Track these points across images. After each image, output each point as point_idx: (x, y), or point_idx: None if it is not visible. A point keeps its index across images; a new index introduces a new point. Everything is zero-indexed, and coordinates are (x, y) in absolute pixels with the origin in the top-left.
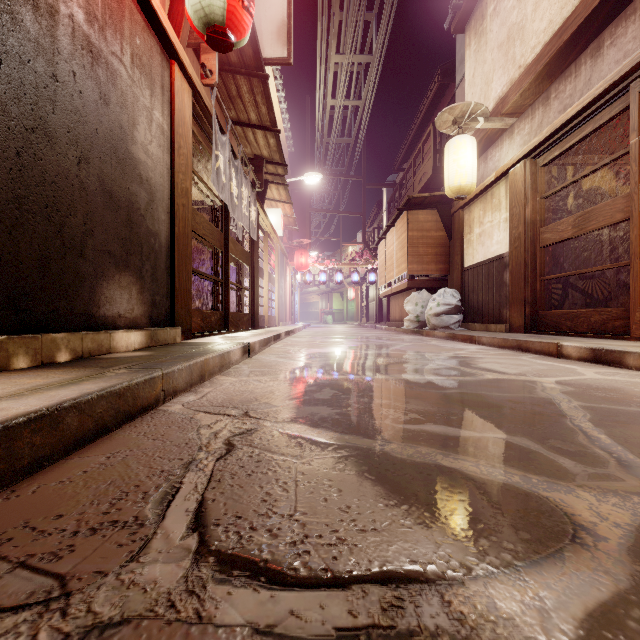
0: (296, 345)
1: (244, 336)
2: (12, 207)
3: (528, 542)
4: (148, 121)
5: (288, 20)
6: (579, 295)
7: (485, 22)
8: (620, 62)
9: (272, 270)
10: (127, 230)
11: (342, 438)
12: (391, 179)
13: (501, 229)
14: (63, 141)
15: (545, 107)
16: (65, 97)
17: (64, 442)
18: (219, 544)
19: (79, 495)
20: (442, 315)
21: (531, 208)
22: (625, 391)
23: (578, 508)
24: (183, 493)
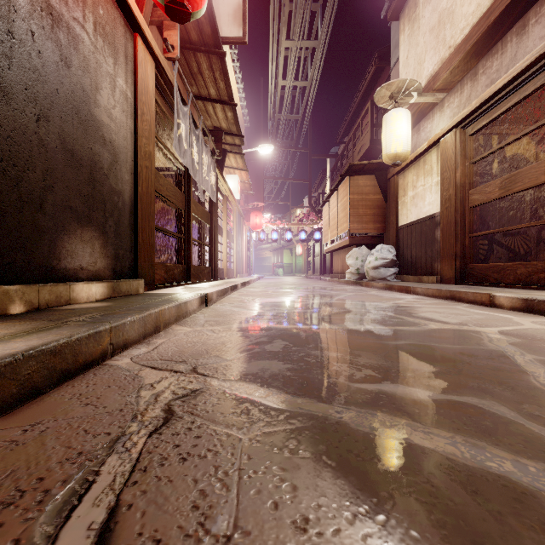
0: (250, 295)
1: (203, 287)
2: None
3: None
4: (111, 87)
5: (243, 3)
6: (503, 250)
7: (418, 9)
8: (544, 38)
9: (230, 229)
10: (90, 187)
11: (294, 402)
12: (333, 151)
13: (433, 192)
14: (20, 97)
15: (473, 82)
16: (22, 55)
17: None
18: None
19: None
20: (380, 268)
21: (460, 172)
22: None
23: None
24: (94, 492)
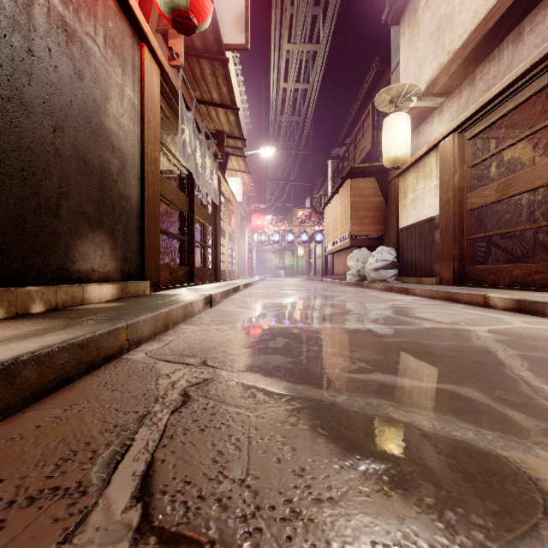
0: (253, 296)
1: (207, 288)
2: None
3: (498, 516)
4: (120, 96)
5: (246, 11)
6: (501, 252)
7: (418, 14)
8: (539, 46)
9: (232, 231)
10: (100, 193)
11: (294, 388)
12: (335, 152)
13: (432, 195)
14: (39, 111)
15: (471, 87)
16: (41, 71)
17: (21, 395)
18: (163, 519)
19: (26, 454)
20: (380, 270)
21: (459, 176)
22: None
23: (541, 471)
24: (133, 452)
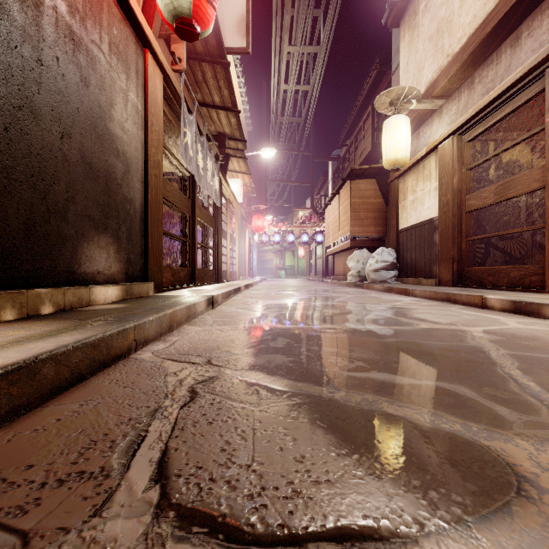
0: (254, 297)
1: (209, 289)
2: (0, 176)
3: (475, 495)
4: (124, 101)
5: (247, 15)
6: (499, 253)
7: (417, 17)
8: (536, 51)
9: (233, 232)
10: (105, 197)
11: (295, 385)
12: (336, 153)
13: (431, 196)
14: (47, 118)
15: (470, 90)
16: (49, 79)
17: (41, 391)
18: (180, 497)
19: (51, 444)
20: (380, 271)
21: (458, 178)
22: (546, 340)
23: (519, 458)
24: (148, 442)
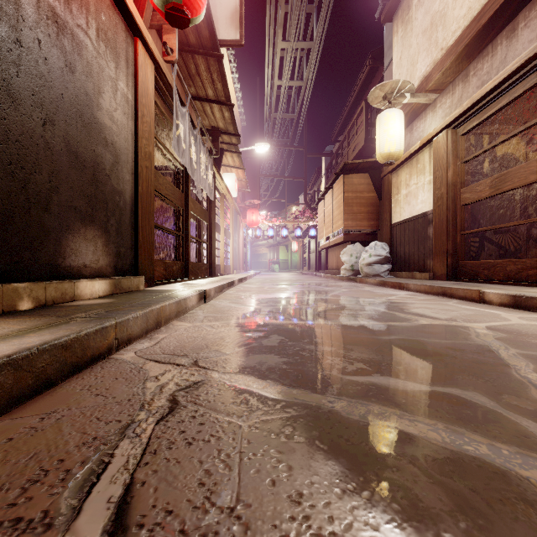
0: (247, 291)
1: (201, 283)
2: None
3: None
4: (113, 90)
5: (240, 7)
6: (494, 247)
7: (411, 12)
8: (533, 41)
9: (227, 226)
10: (92, 188)
11: (290, 393)
12: (328, 149)
13: (425, 190)
14: (28, 103)
15: (464, 83)
16: (30, 62)
17: None
18: None
19: None
20: (373, 265)
21: (452, 171)
22: None
23: None
24: (110, 472)
